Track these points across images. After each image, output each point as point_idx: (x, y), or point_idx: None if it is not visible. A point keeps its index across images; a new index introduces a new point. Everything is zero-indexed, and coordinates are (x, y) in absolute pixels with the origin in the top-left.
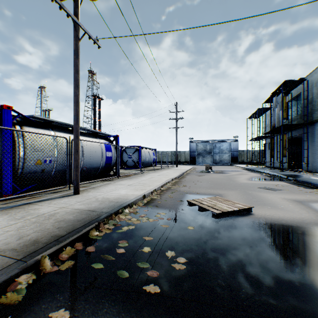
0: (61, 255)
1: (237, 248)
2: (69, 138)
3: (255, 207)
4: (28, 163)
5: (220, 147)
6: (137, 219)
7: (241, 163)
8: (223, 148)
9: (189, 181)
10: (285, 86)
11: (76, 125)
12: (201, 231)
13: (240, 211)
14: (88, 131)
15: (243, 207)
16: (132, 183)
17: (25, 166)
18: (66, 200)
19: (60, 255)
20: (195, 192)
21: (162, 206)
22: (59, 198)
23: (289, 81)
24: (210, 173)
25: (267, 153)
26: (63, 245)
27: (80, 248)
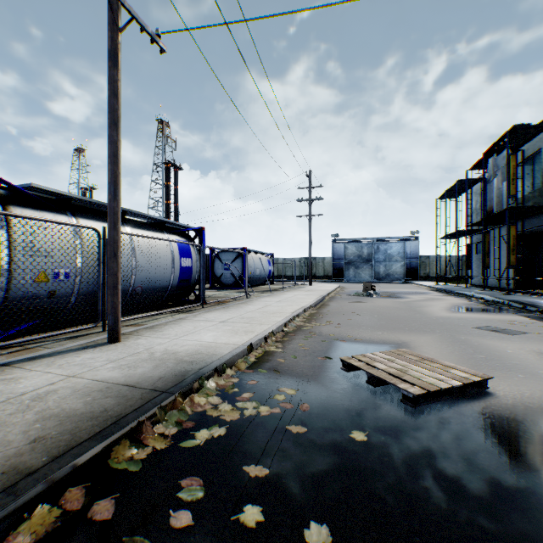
0: (14, 537)
1: (500, 514)
2: (103, 230)
3: (489, 375)
4: (18, 279)
5: (386, 250)
6: (233, 406)
7: (425, 278)
8: (393, 252)
9: (336, 312)
10: (514, 137)
11: (113, 203)
12: (387, 447)
13: (463, 387)
14: (147, 219)
15: (470, 379)
16: (229, 318)
17: (12, 285)
18: (88, 358)
19: (8, 539)
20: (351, 337)
21: (287, 370)
22: (77, 350)
23: (522, 127)
24: (373, 297)
25: (473, 261)
26: (26, 502)
27: (75, 505)
